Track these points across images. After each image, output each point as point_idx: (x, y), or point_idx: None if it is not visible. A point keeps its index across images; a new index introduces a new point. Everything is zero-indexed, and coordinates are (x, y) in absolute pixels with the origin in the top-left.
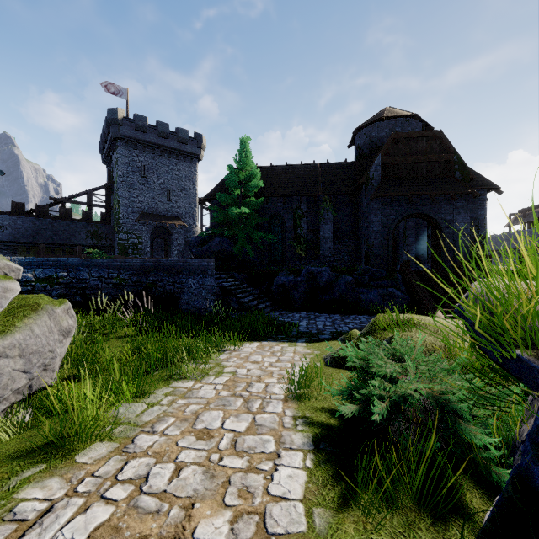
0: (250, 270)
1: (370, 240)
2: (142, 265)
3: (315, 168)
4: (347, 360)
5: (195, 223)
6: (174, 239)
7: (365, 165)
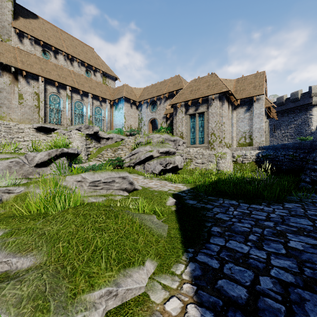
0: None
1: None
2: (311, 145)
3: None
4: None
5: None
6: None
7: None
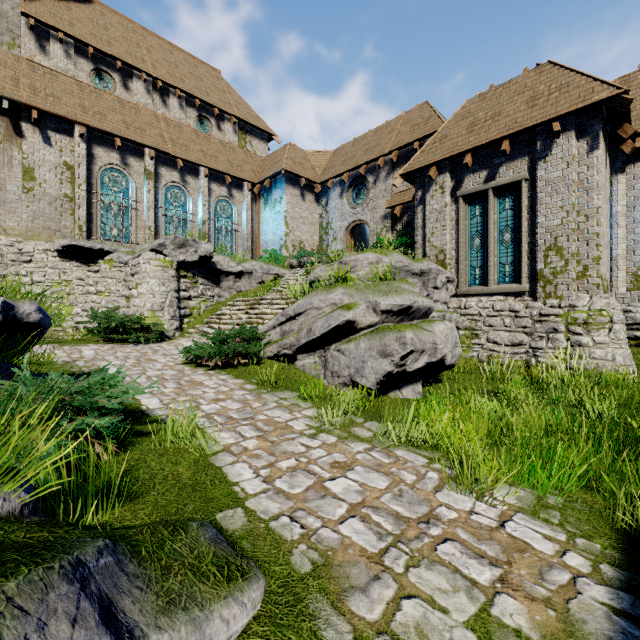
0: None
1: None
2: None
3: None
4: None
5: None
6: None
7: None
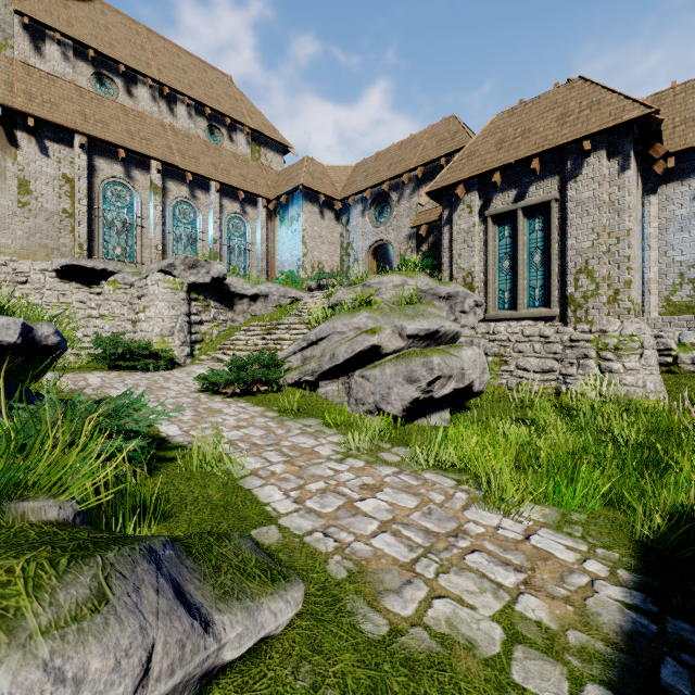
0: None
1: None
2: None
3: None
4: None
5: None
6: None
7: None
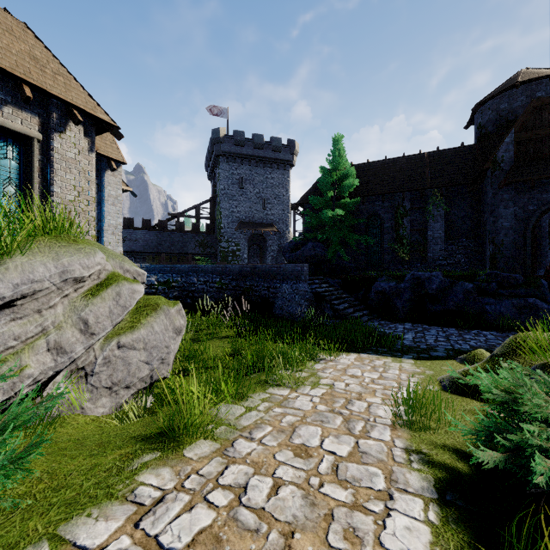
0: (345, 276)
1: (497, 238)
2: (240, 271)
3: (421, 158)
4: (473, 386)
5: (288, 229)
6: (268, 245)
7: (490, 146)
